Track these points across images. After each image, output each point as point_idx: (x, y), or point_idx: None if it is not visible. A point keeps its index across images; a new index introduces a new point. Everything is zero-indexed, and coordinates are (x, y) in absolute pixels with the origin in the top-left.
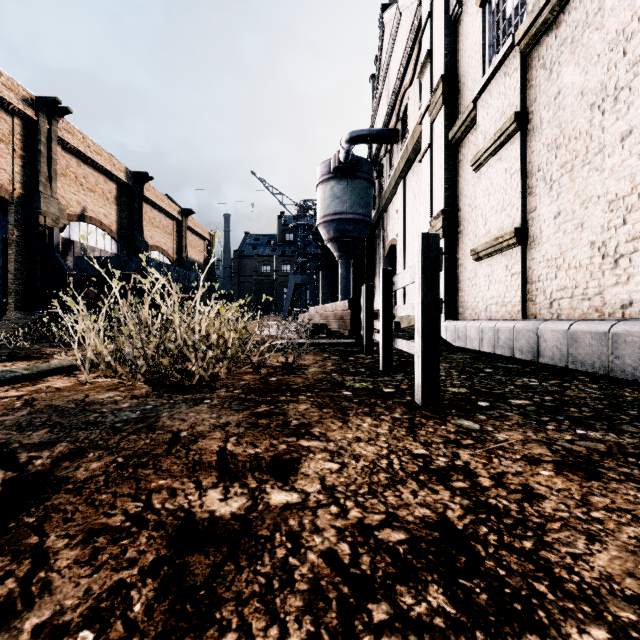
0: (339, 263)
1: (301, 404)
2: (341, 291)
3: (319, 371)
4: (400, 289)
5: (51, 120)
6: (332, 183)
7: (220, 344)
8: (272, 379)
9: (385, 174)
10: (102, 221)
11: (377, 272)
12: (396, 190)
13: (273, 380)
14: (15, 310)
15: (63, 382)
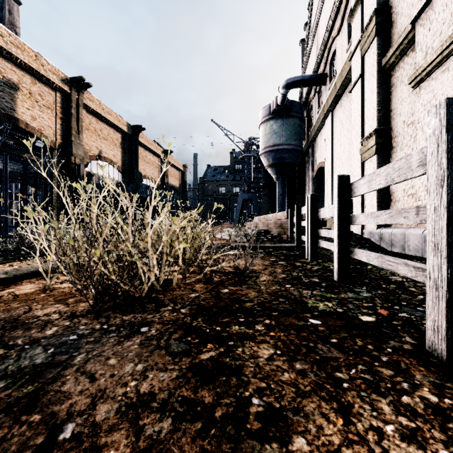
0: (276, 183)
1: (260, 345)
2: (278, 205)
3: (271, 280)
4: (328, 202)
5: (79, 92)
6: (271, 122)
7: (172, 253)
8: (223, 291)
9: (314, 112)
10: (112, 159)
11: (306, 189)
12: (324, 123)
13: (224, 292)
14: (57, 220)
15: (30, 287)
